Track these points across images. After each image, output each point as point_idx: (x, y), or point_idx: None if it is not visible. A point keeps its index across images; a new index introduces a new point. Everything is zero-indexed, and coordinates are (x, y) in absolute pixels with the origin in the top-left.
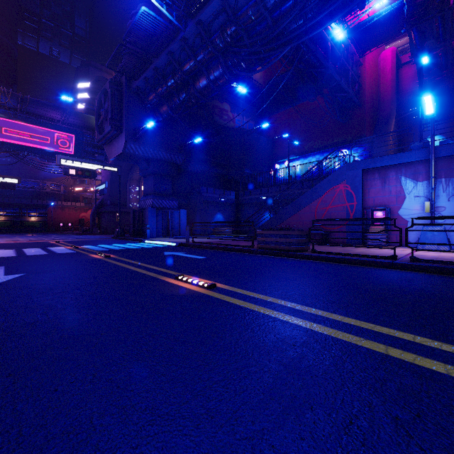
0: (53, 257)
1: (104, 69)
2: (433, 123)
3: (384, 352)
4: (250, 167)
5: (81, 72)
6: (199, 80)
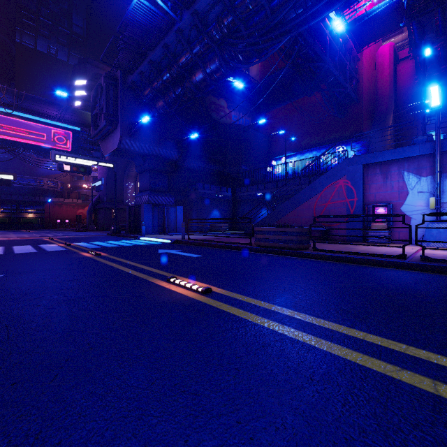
0: (41, 255)
1: (101, 67)
2: (438, 116)
3: (433, 392)
4: (247, 164)
5: (78, 70)
6: (195, 74)
